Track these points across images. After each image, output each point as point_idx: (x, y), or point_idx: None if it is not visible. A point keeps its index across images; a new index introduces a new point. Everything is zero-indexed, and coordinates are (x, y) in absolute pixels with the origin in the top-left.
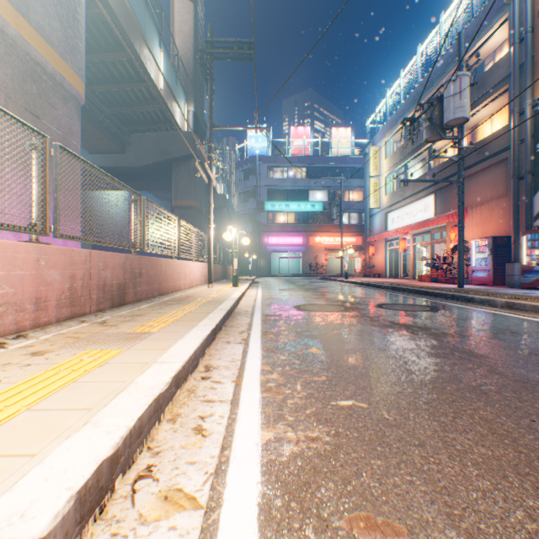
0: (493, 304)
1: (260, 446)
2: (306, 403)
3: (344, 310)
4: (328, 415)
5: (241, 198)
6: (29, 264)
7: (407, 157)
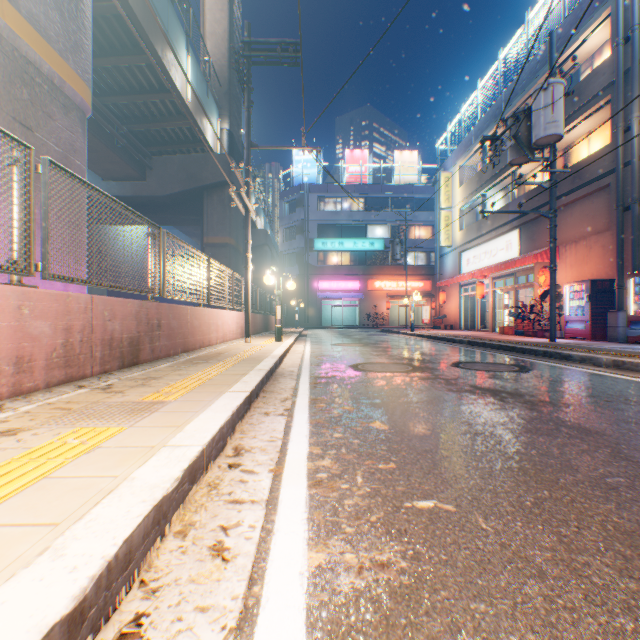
0: (597, 363)
1: (306, 578)
2: (371, 505)
3: (412, 370)
4: (401, 524)
5: (286, 234)
6: (7, 313)
7: (485, 184)
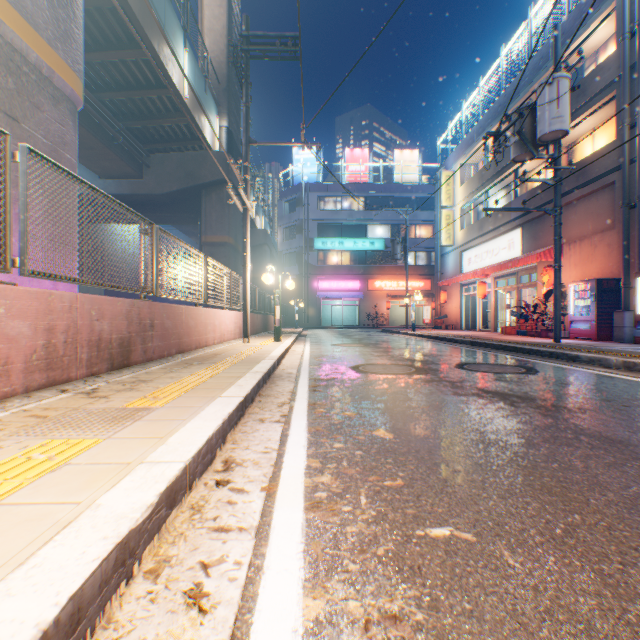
0: (607, 364)
1: (300, 638)
2: (377, 534)
3: (415, 372)
4: (414, 560)
5: (285, 234)
6: None
7: (487, 182)
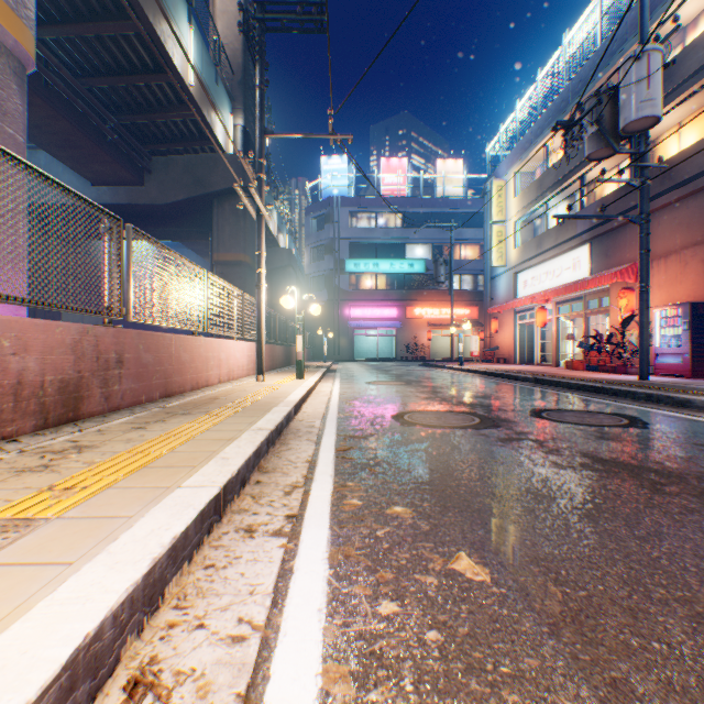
0: None
1: None
2: None
3: (481, 424)
4: None
5: (313, 255)
6: None
7: (547, 192)
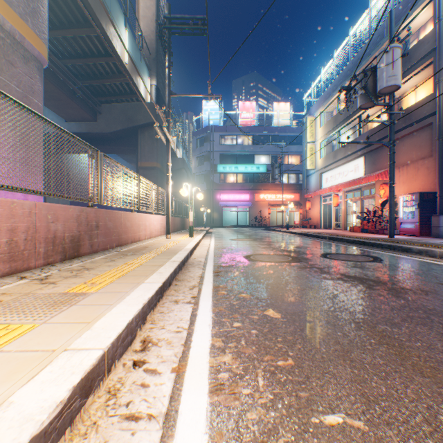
0: (432, 254)
1: None
2: (276, 422)
3: (292, 260)
4: None
5: (197, 161)
6: None
7: (339, 124)
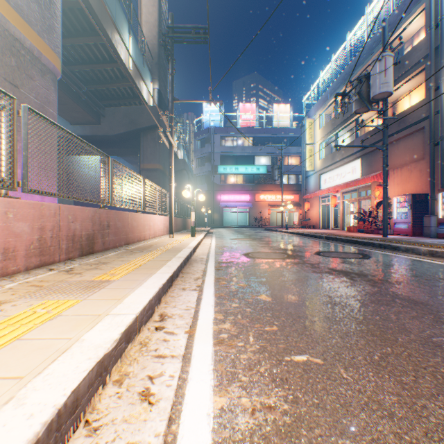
0: (417, 252)
1: (212, 418)
2: (260, 359)
3: (287, 257)
4: (283, 374)
5: (198, 162)
6: None
7: (337, 127)
